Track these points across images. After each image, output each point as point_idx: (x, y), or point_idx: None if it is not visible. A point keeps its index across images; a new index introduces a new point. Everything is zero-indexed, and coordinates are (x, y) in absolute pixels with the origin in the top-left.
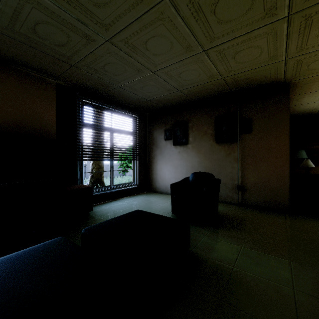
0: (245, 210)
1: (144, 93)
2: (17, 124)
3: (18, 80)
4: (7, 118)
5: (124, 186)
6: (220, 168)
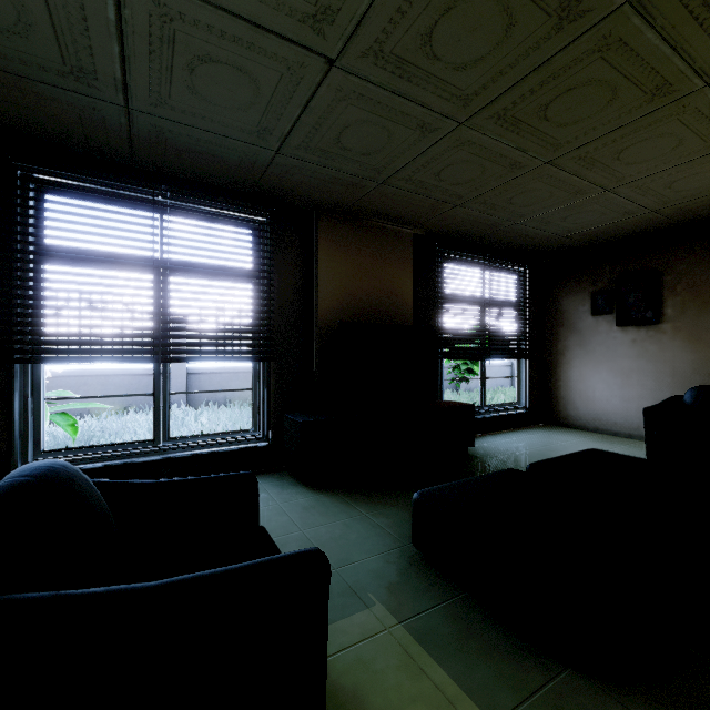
0: None
1: (563, 227)
2: (372, 305)
3: (373, 241)
4: (363, 298)
5: (504, 408)
6: None
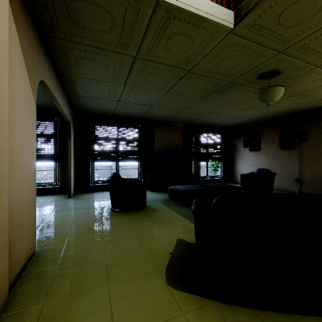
0: None
1: (226, 122)
2: (170, 146)
3: (170, 129)
4: (167, 144)
5: (215, 177)
6: (283, 166)
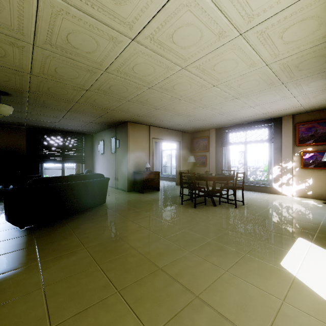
0: (113, 190)
1: (71, 128)
2: (7, 148)
3: (8, 130)
4: (3, 146)
5: None
6: (112, 167)
